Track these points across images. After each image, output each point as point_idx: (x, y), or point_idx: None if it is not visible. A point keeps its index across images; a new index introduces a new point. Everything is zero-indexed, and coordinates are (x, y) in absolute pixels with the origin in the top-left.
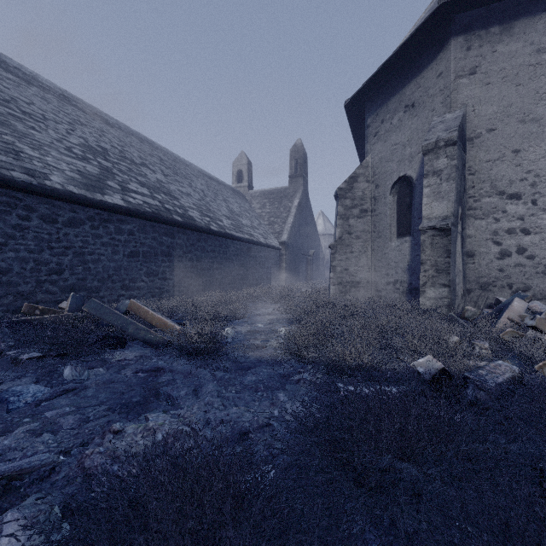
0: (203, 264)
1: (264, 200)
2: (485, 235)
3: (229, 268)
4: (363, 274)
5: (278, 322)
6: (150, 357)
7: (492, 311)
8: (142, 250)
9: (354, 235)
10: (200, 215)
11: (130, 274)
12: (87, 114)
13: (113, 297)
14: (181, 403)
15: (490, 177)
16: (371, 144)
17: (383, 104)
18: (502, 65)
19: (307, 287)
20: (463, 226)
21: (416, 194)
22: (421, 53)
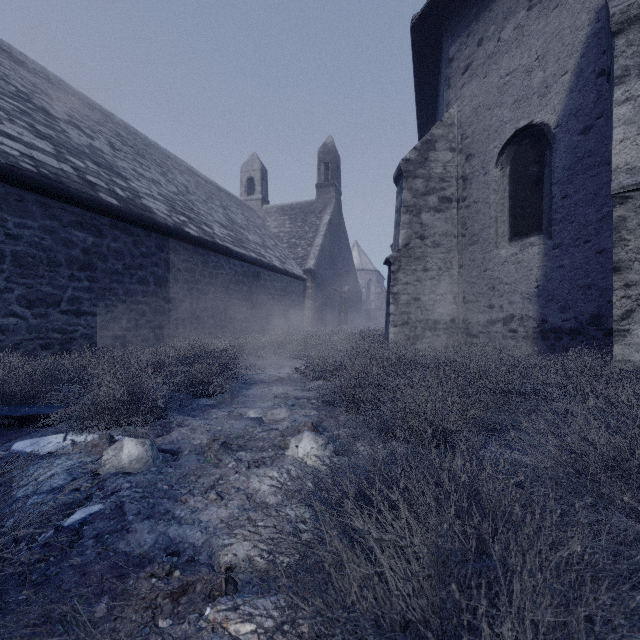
0: (170, 292)
1: (282, 216)
2: None
3: (222, 301)
4: (444, 307)
5: (297, 405)
6: None
7: None
8: (13, 250)
9: (429, 241)
10: (169, 210)
11: None
12: None
13: None
14: None
15: None
16: (457, 88)
17: (482, 12)
18: None
19: (342, 334)
20: None
21: (558, 153)
22: None
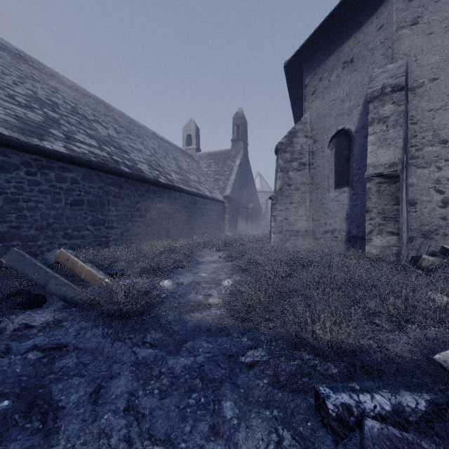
0: (151, 214)
1: (209, 160)
2: (427, 183)
3: (177, 218)
4: (301, 223)
5: (222, 271)
6: (57, 325)
7: (447, 260)
8: (87, 199)
9: (293, 187)
10: (150, 168)
11: (73, 222)
12: (43, 74)
13: (54, 246)
14: (60, 429)
15: (433, 126)
16: (309, 102)
17: (321, 63)
18: (444, 14)
19: (248, 236)
20: (406, 174)
21: (355, 146)
22: (361, 9)
